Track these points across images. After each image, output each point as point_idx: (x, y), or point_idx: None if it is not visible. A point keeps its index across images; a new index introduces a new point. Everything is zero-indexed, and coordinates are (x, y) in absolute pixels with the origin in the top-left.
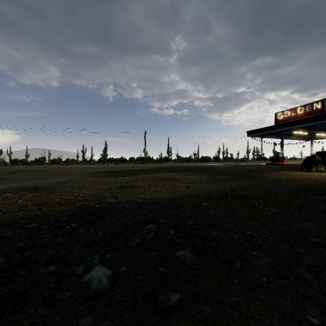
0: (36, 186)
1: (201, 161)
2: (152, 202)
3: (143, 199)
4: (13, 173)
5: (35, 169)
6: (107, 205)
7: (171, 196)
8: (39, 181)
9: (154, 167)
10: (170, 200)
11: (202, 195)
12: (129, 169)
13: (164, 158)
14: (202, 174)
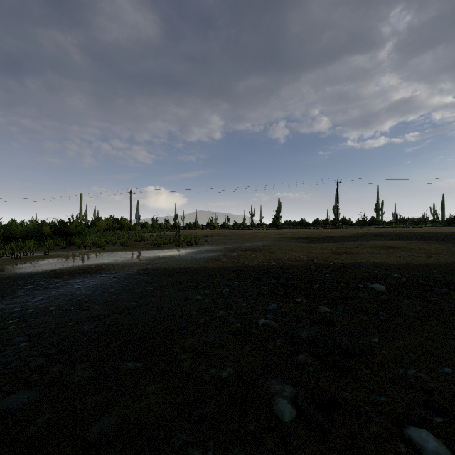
0: (249, 248)
1: (450, 224)
2: (386, 265)
3: (373, 262)
4: (205, 237)
5: (217, 233)
6: (340, 263)
7: (407, 263)
8: (242, 244)
9: (358, 233)
10: (408, 266)
11: (454, 264)
12: (321, 235)
13: (371, 220)
14: (453, 244)
